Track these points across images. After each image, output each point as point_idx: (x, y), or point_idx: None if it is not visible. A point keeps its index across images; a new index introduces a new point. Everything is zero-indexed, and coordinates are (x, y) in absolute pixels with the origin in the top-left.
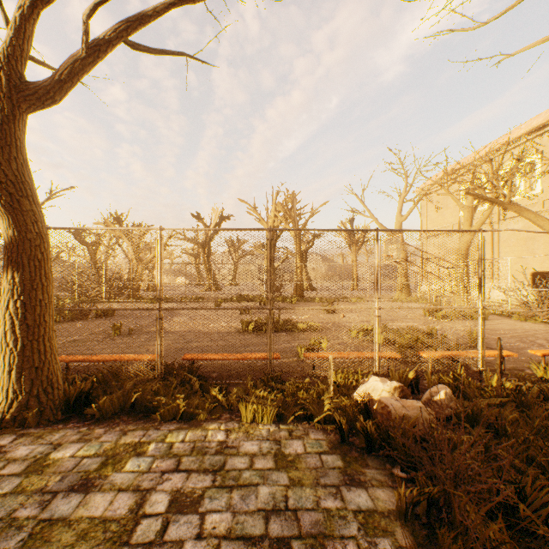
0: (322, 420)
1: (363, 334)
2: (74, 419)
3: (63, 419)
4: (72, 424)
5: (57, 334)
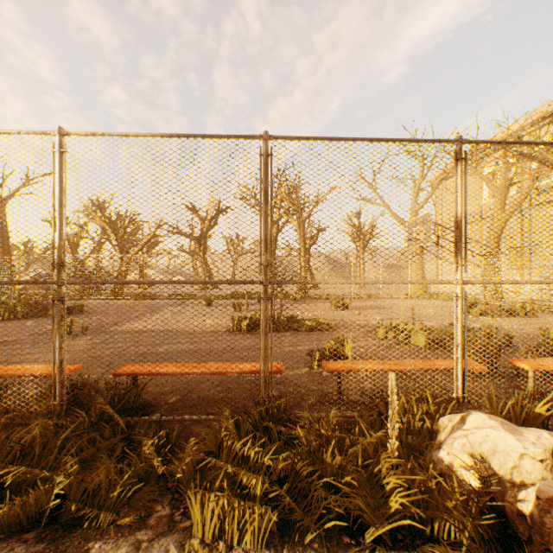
0: (385, 532)
1: (394, 333)
2: None
3: None
4: None
5: None
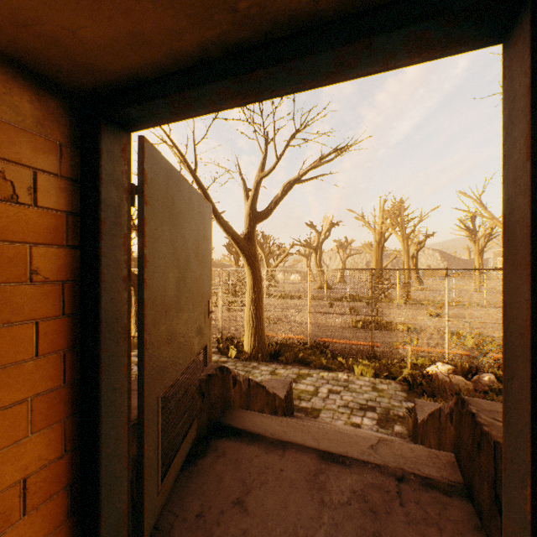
0: (400, 380)
1: (455, 338)
2: (274, 361)
3: (270, 361)
4: (275, 363)
5: (235, 319)
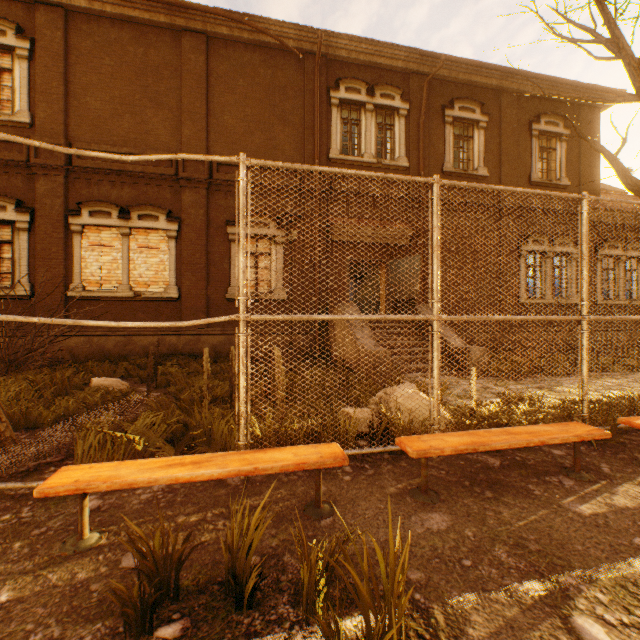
0: None
1: None
2: None
3: None
4: None
5: None
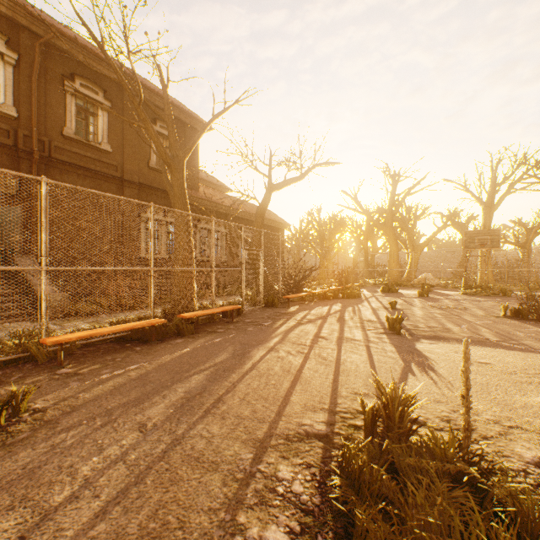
0: None
1: None
2: None
3: None
4: None
5: (415, 317)
